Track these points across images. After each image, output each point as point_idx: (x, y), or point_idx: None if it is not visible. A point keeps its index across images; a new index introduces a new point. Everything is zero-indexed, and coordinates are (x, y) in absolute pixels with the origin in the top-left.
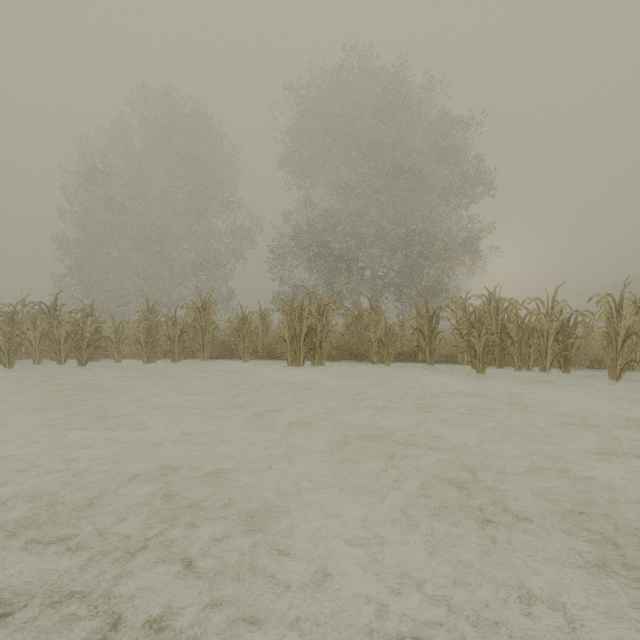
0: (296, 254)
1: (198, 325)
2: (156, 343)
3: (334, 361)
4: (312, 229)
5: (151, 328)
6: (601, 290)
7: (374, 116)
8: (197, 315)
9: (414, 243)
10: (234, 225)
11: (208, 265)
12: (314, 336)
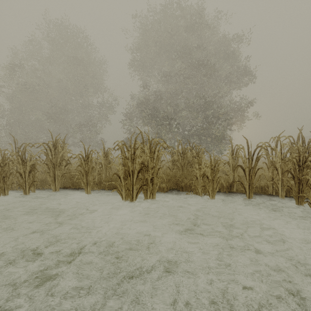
0: (138, 118)
1: (49, 161)
2: (8, 178)
3: (163, 192)
4: (147, 101)
5: (2, 165)
6: (300, 140)
7: (185, 30)
8: (48, 153)
9: (209, 109)
10: (103, 101)
11: (87, 124)
12: (146, 172)
